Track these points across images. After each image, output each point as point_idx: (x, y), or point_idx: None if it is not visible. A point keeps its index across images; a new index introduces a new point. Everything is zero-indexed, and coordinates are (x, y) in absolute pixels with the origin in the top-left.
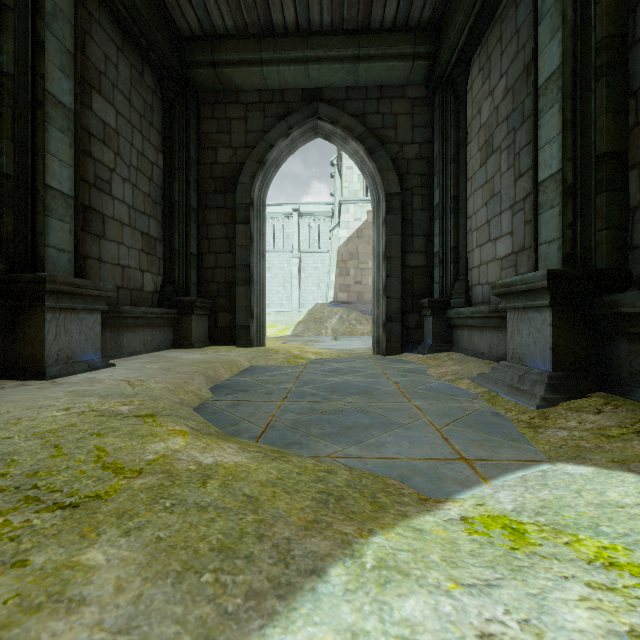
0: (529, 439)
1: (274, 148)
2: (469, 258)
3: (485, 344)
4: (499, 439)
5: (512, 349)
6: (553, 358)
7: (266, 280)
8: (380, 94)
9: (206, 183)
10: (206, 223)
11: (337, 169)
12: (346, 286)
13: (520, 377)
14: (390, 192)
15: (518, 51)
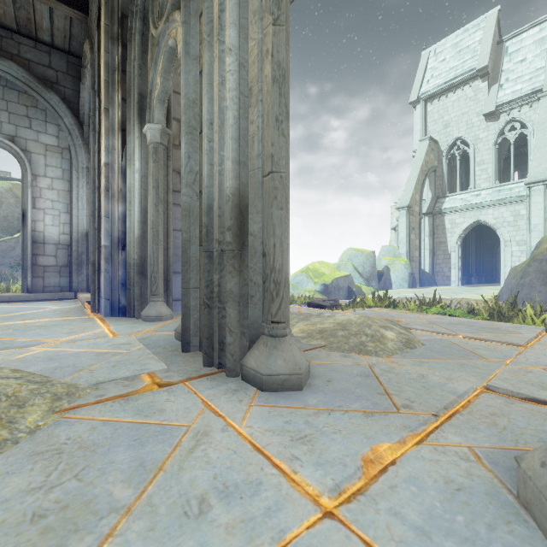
0: None
1: None
2: None
3: None
4: None
5: None
6: None
7: None
8: None
9: (484, 248)
10: (484, 257)
11: None
12: None
13: None
14: None
15: None
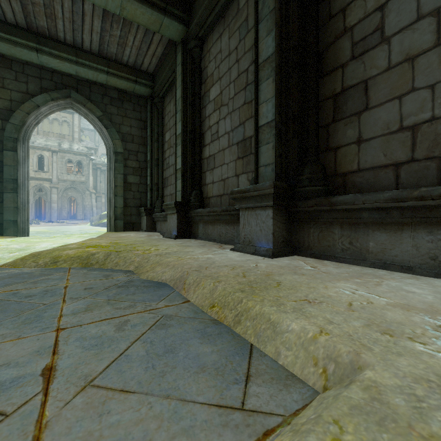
0: None
1: None
2: None
3: None
4: None
5: None
6: None
7: None
8: None
9: None
10: None
11: None
12: None
13: None
14: None
15: None
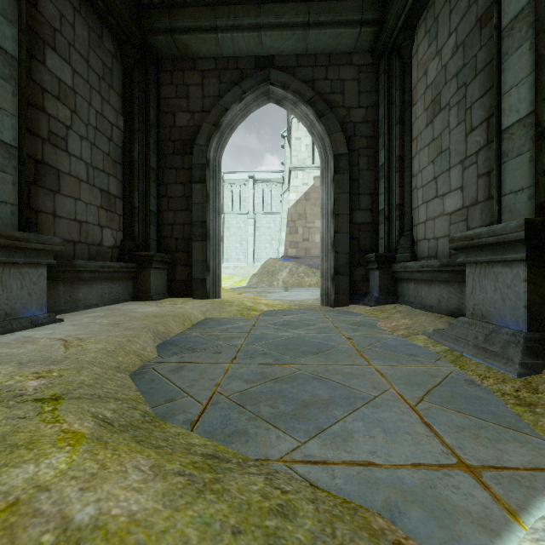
0: (531, 425)
1: (229, 111)
2: (414, 214)
3: (433, 297)
4: (494, 425)
5: (473, 305)
6: (528, 317)
7: (225, 238)
8: (328, 61)
9: (165, 145)
10: (165, 182)
11: (287, 140)
12: (295, 243)
13: (486, 336)
14: (338, 153)
15: (470, 5)
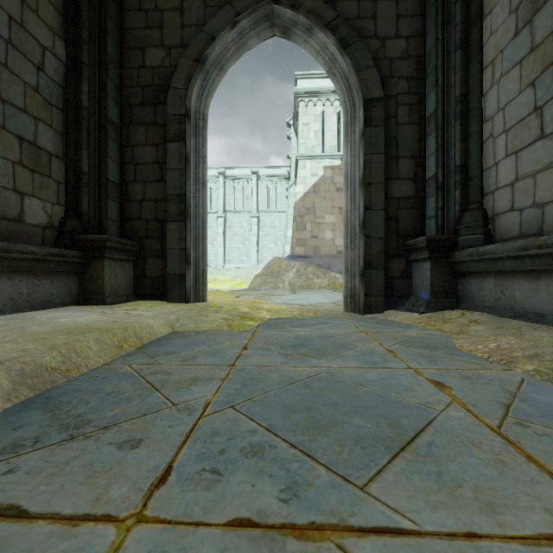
0: None
1: (216, 41)
2: (487, 177)
3: (546, 299)
4: None
5: None
6: None
7: (227, 238)
8: None
9: (131, 93)
10: (131, 144)
11: (293, 129)
12: (303, 240)
13: None
14: (370, 97)
15: None
